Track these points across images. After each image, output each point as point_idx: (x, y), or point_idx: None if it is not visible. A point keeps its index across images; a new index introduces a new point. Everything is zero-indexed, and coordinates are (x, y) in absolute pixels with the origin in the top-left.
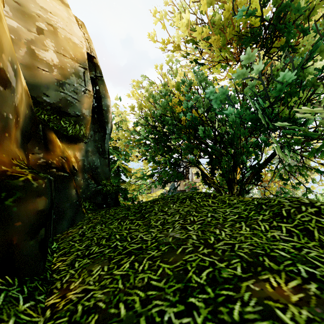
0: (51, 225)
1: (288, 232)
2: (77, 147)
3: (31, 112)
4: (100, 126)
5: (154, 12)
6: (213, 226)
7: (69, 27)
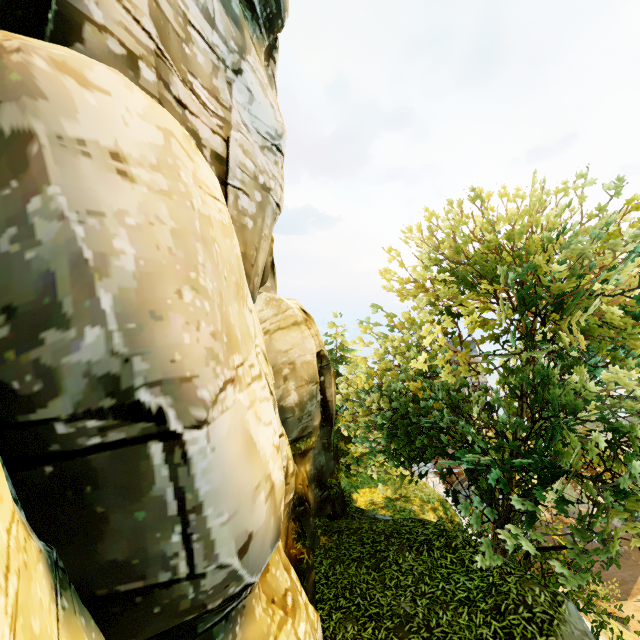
0: None
1: (495, 632)
2: (307, 458)
3: None
4: (326, 420)
5: (389, 248)
6: (439, 605)
7: (303, 348)
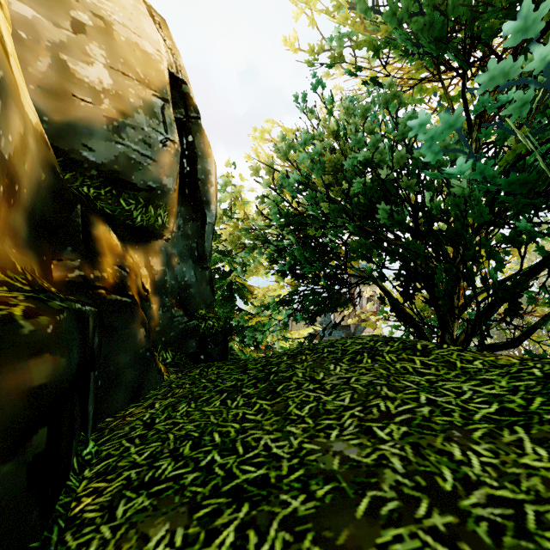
0: (90, 402)
1: None
2: (152, 247)
3: (53, 178)
4: (195, 210)
5: None
6: (440, 433)
7: (135, 23)
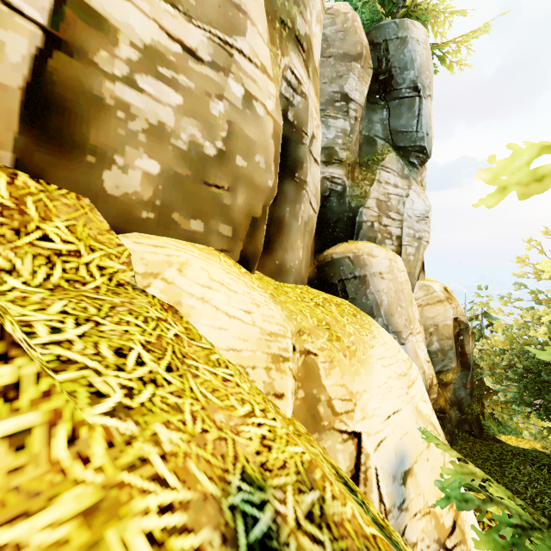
0: None
1: None
2: (449, 388)
3: None
4: (465, 366)
5: (527, 240)
6: (546, 495)
7: (445, 316)
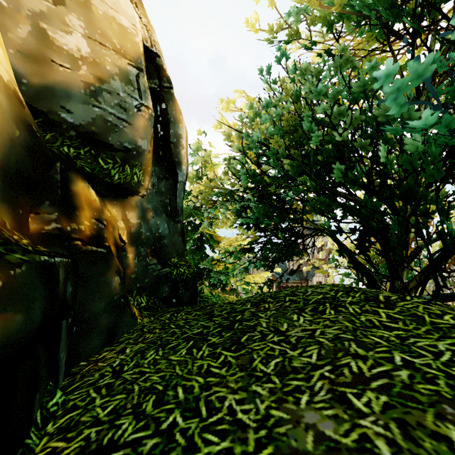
0: (62, 350)
1: None
2: (129, 203)
3: (29, 136)
4: (168, 170)
5: None
6: (429, 408)
7: None
